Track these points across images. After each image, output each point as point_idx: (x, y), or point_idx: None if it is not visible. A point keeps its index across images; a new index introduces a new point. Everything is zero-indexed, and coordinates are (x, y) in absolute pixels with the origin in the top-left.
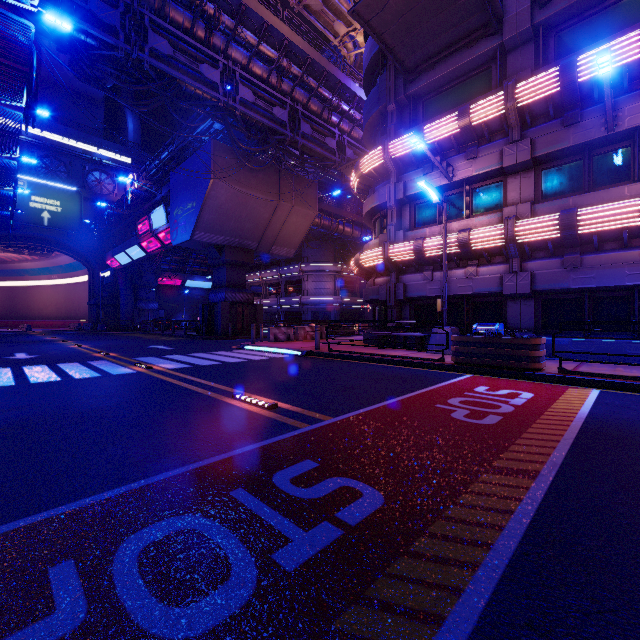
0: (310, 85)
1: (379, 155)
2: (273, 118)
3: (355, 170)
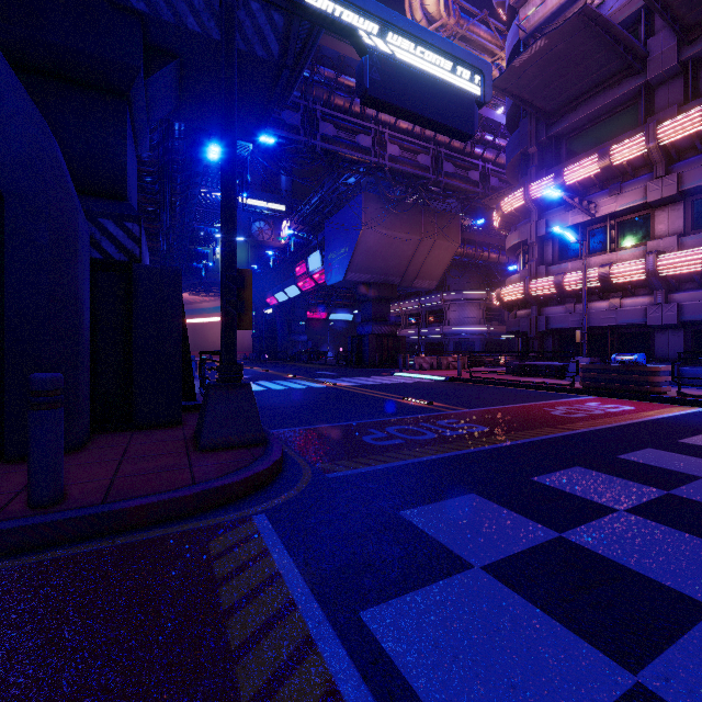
0: None
1: (519, 197)
2: (417, 165)
3: (496, 211)
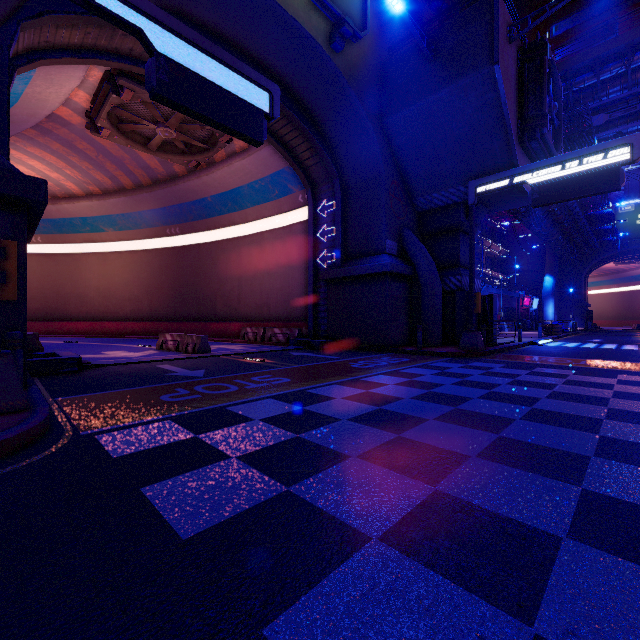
0: None
1: None
2: None
3: None
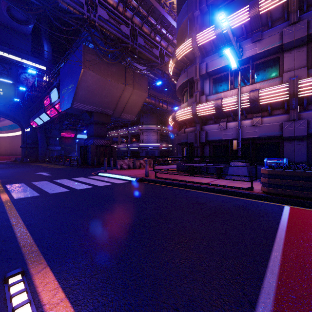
0: (143, 14)
1: (189, 44)
2: (120, 32)
3: (172, 58)
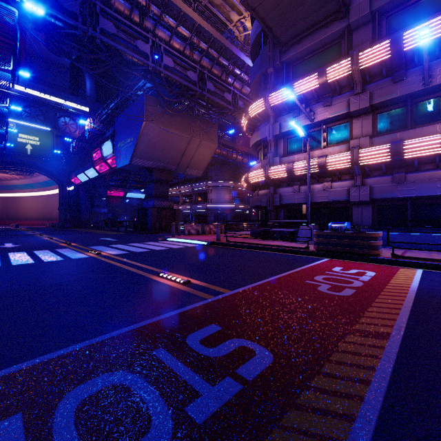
0: (213, 56)
1: (262, 104)
2: (187, 79)
3: (245, 115)
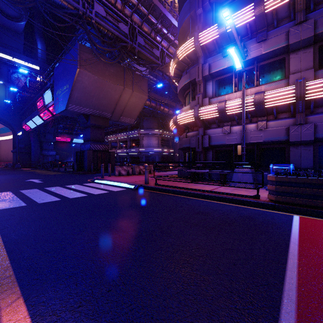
0: (143, 12)
1: (191, 44)
2: (119, 31)
3: (173, 58)
